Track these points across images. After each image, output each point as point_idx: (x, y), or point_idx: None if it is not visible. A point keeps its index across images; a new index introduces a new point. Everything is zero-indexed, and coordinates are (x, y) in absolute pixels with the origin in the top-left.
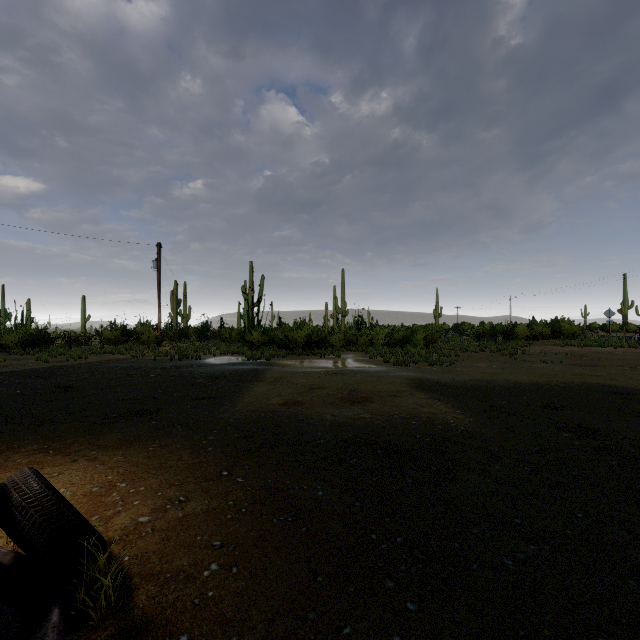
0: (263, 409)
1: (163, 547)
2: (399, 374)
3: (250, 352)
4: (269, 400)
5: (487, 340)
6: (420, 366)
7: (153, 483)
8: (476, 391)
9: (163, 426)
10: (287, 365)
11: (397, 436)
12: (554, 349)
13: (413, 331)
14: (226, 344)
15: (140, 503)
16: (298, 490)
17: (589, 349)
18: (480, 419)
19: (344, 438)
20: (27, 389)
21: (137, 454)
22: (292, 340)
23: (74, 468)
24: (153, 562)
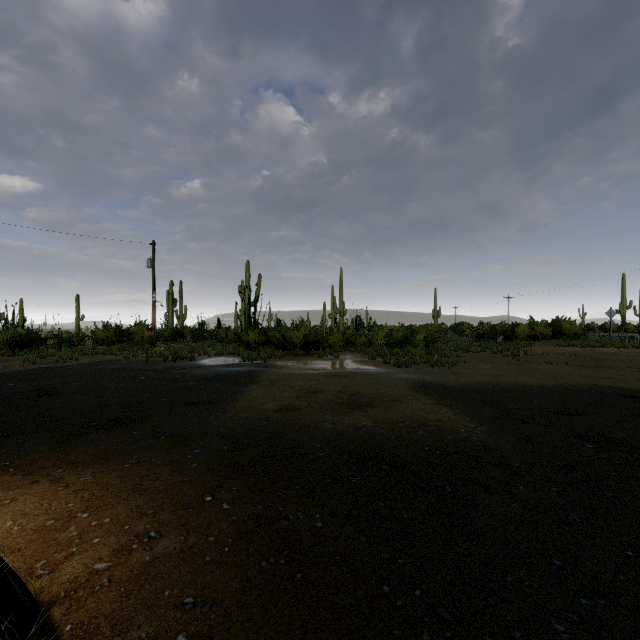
0: (257, 416)
1: (119, 608)
2: (400, 376)
3: (246, 353)
4: (264, 405)
5: (487, 340)
6: (421, 367)
7: (121, 512)
8: (483, 395)
9: (145, 437)
10: (284, 366)
11: (404, 448)
12: (556, 349)
13: (413, 331)
14: (222, 344)
15: (100, 541)
16: (293, 520)
17: (592, 349)
18: (493, 427)
19: (345, 451)
20: (5, 393)
21: (109, 473)
22: (289, 340)
23: (31, 492)
24: (102, 633)
